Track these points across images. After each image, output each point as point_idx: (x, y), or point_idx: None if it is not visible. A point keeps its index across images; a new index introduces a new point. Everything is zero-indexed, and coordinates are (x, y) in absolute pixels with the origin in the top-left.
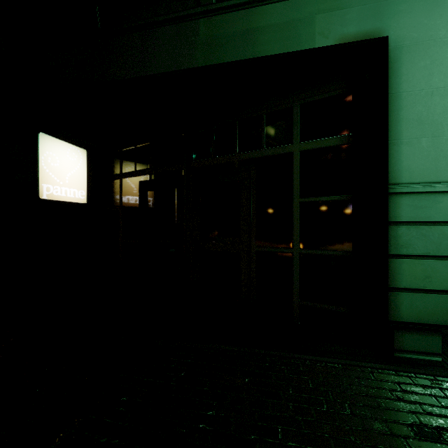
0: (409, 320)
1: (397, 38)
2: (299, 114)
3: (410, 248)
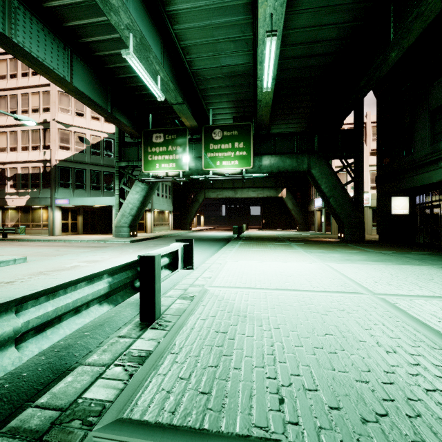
0: None
1: None
2: None
3: None
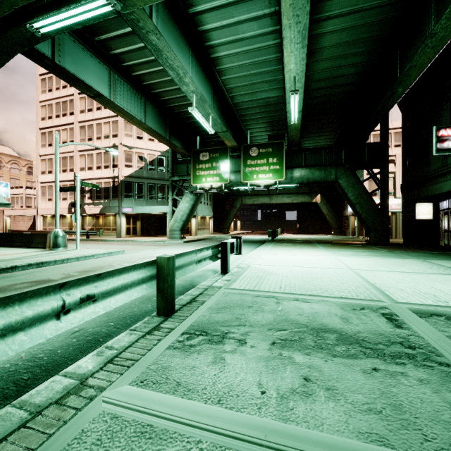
0: None
1: None
2: None
3: None
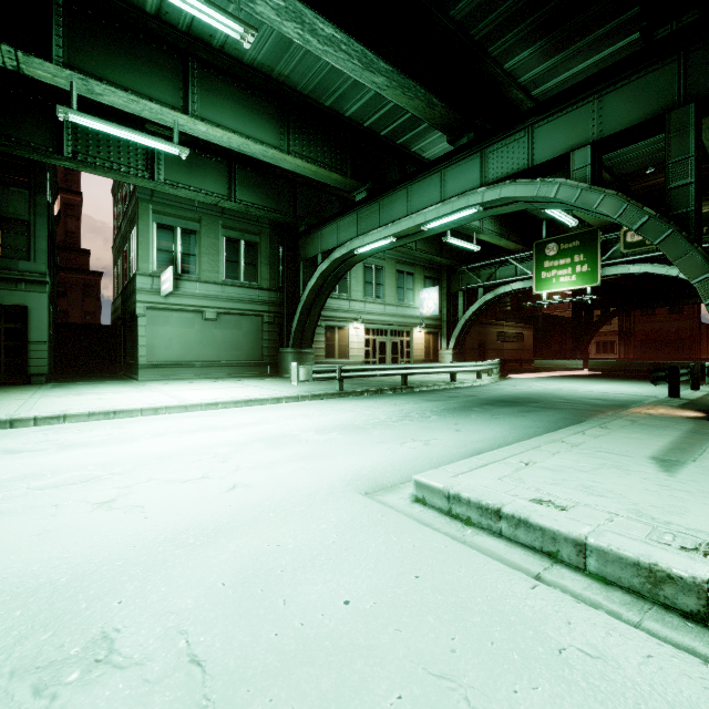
0: (34, 373)
1: (30, 307)
2: (5, 315)
3: (34, 356)
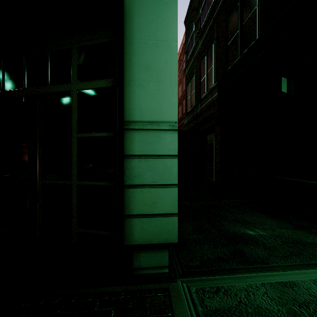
0: (140, 243)
1: None
2: (77, 56)
3: (141, 178)
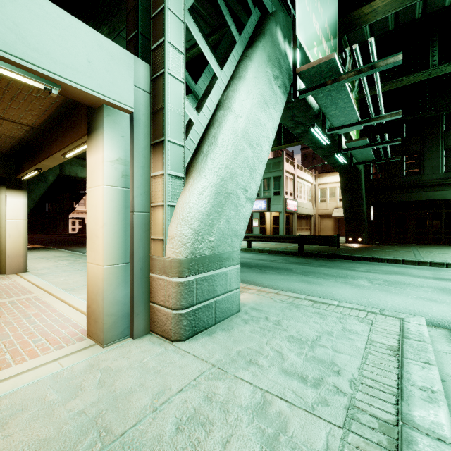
0: None
1: None
2: (444, 205)
3: None
